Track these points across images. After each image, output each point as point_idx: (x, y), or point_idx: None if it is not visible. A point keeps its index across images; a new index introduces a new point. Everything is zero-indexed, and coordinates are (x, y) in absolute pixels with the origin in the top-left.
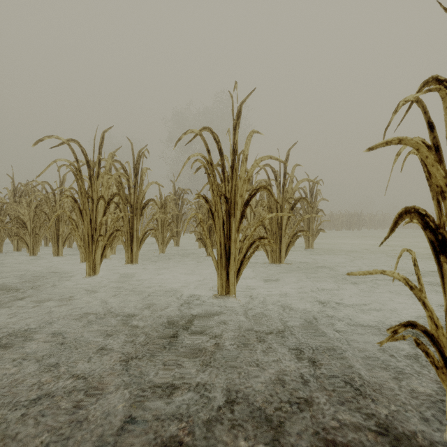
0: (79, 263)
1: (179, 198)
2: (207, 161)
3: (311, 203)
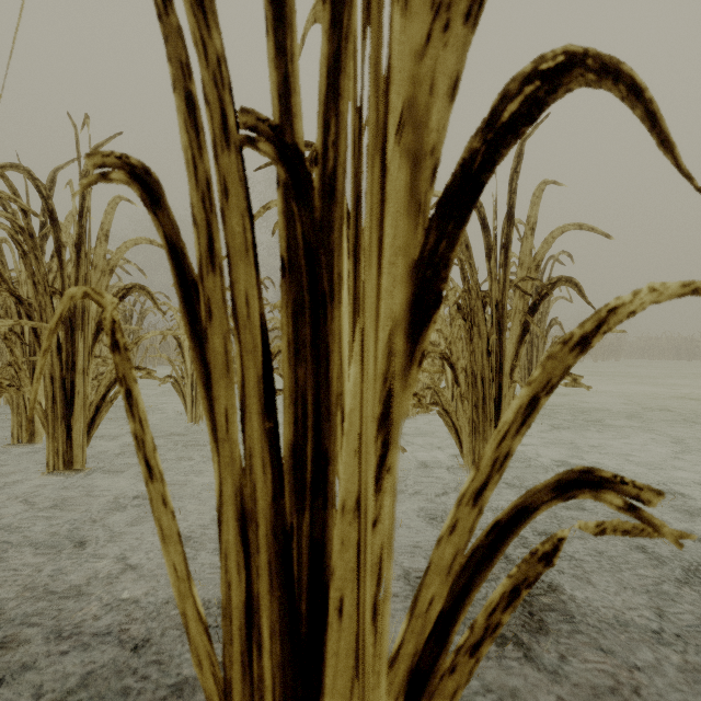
0: None
1: None
2: None
3: None
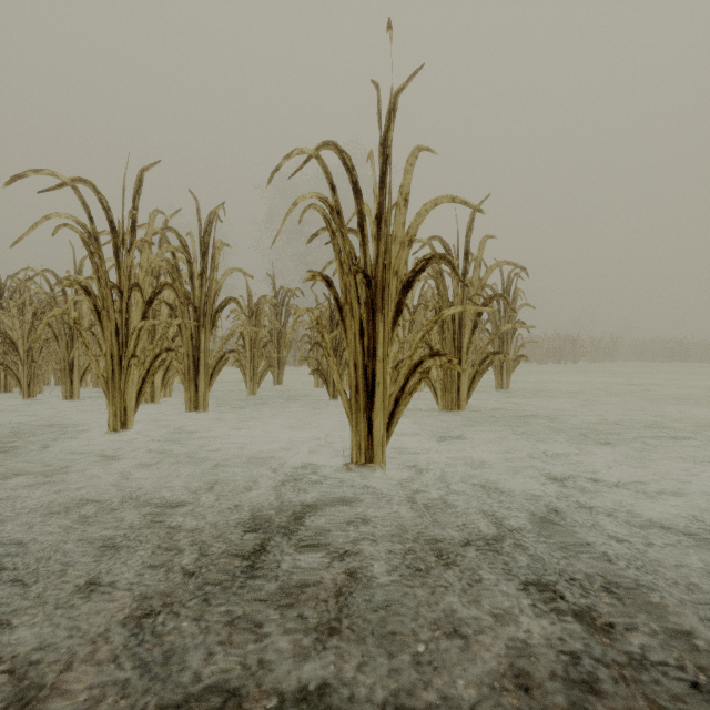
0: (104, 411)
1: (282, 303)
2: (329, 207)
3: (505, 312)
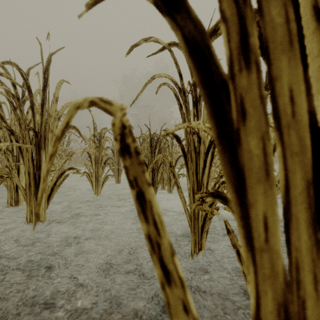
0: None
1: None
2: None
3: None
